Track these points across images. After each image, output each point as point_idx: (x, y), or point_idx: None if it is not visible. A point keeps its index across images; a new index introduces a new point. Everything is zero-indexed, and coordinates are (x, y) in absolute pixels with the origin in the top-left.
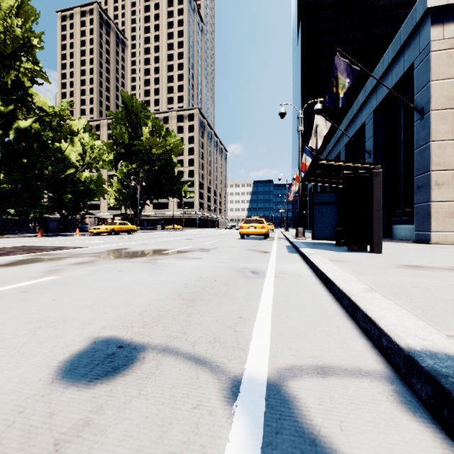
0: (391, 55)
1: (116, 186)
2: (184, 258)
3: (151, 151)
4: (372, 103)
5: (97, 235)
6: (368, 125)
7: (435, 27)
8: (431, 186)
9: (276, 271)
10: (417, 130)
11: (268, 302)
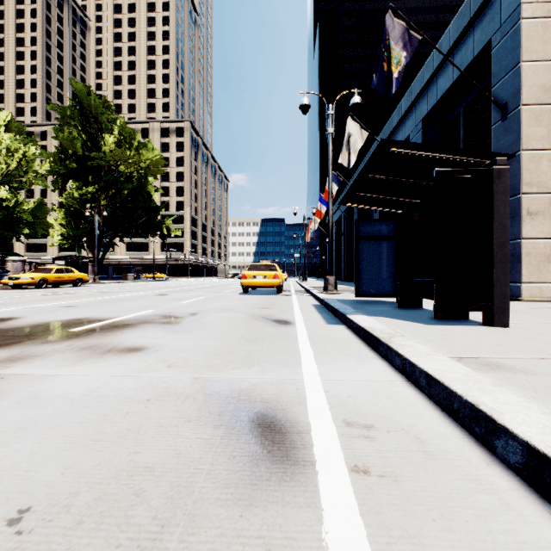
0: (454, 35)
1: (63, 216)
2: (99, 351)
3: (119, 169)
4: (421, 108)
5: (16, 288)
6: (415, 139)
7: None
8: (522, 215)
9: (335, 411)
10: (496, 136)
11: None
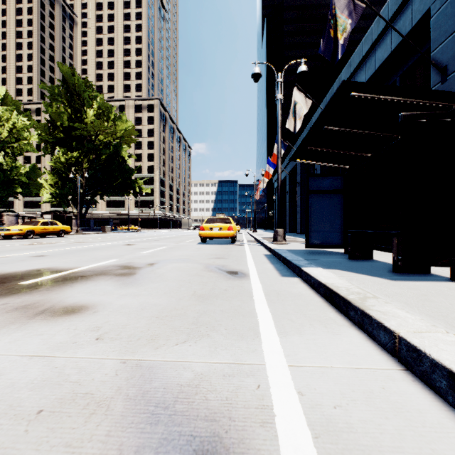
0: (393, 8)
1: (52, 177)
2: (30, 312)
3: (98, 138)
4: (360, 78)
5: (8, 238)
6: None
7: None
8: None
9: (324, 451)
10: None
11: None
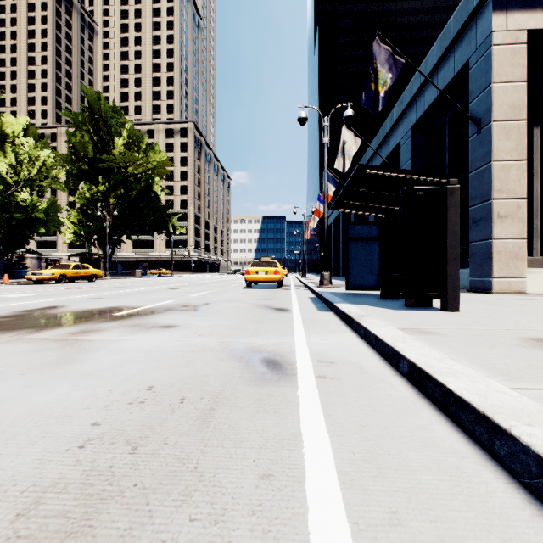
0: (438, 54)
1: (76, 215)
2: (145, 327)
3: (127, 170)
4: (411, 117)
5: (38, 283)
6: (405, 145)
7: (498, 14)
8: (493, 218)
9: (313, 356)
10: (473, 147)
11: (338, 542)
